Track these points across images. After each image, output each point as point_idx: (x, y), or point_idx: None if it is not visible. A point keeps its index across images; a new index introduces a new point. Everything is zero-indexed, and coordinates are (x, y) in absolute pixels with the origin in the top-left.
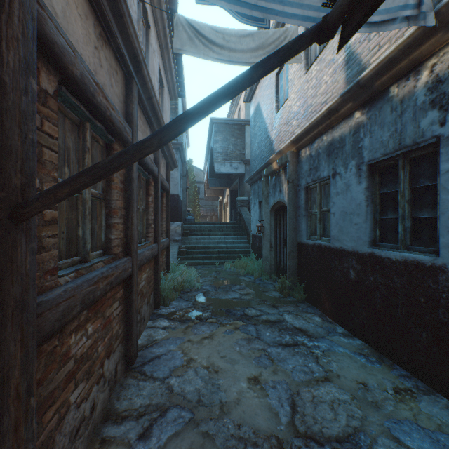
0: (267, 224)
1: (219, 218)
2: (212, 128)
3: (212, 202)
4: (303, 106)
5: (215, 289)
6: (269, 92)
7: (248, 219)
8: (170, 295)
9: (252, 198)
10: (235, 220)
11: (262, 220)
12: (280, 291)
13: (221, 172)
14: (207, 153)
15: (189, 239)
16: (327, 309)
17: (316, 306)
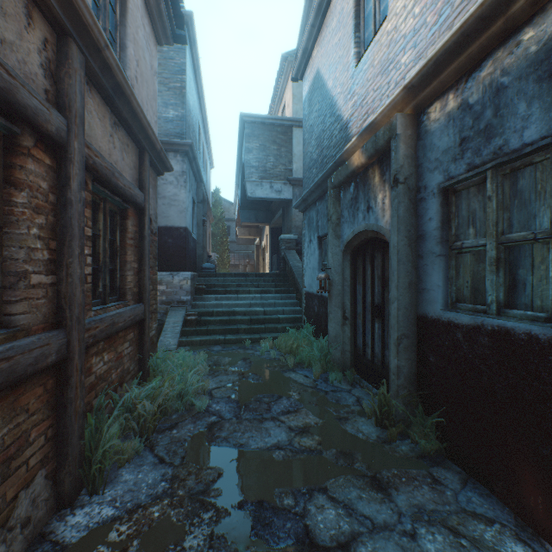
0: (337, 276)
1: (255, 267)
2: (244, 131)
3: (247, 246)
4: (435, 2)
5: (235, 412)
6: (340, 37)
7: (298, 267)
8: (119, 450)
9: (306, 233)
10: (277, 270)
11: (328, 268)
12: (378, 421)
13: (256, 196)
14: (238, 175)
15: (204, 299)
16: (545, 519)
17: (489, 487)
